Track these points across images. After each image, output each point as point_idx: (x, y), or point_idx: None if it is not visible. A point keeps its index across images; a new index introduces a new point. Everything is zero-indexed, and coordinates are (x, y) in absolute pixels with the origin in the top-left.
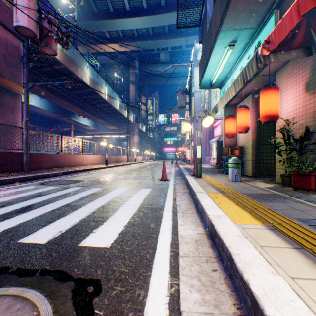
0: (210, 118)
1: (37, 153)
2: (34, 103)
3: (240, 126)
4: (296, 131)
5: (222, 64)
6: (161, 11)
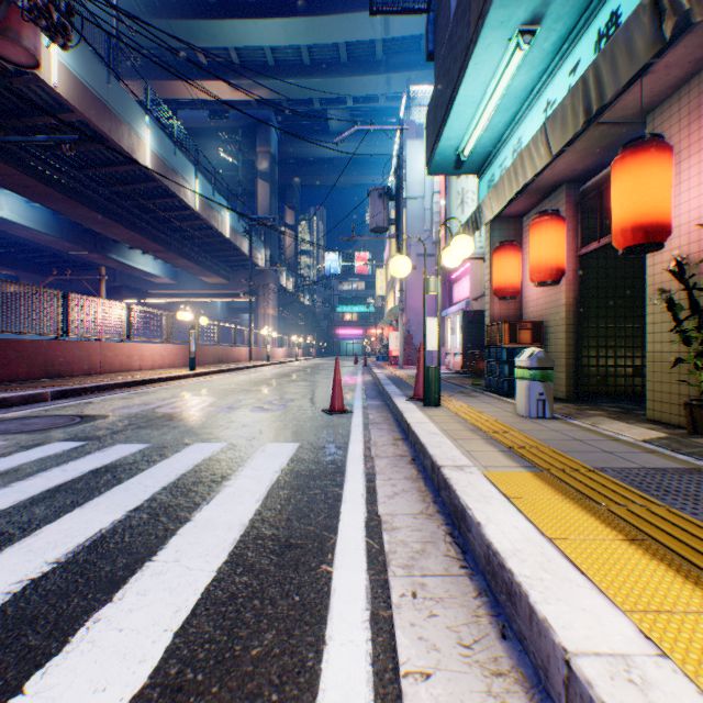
0: (464, 241)
1: None
2: (9, 214)
3: (540, 266)
4: None
5: (495, 95)
6: (331, 8)
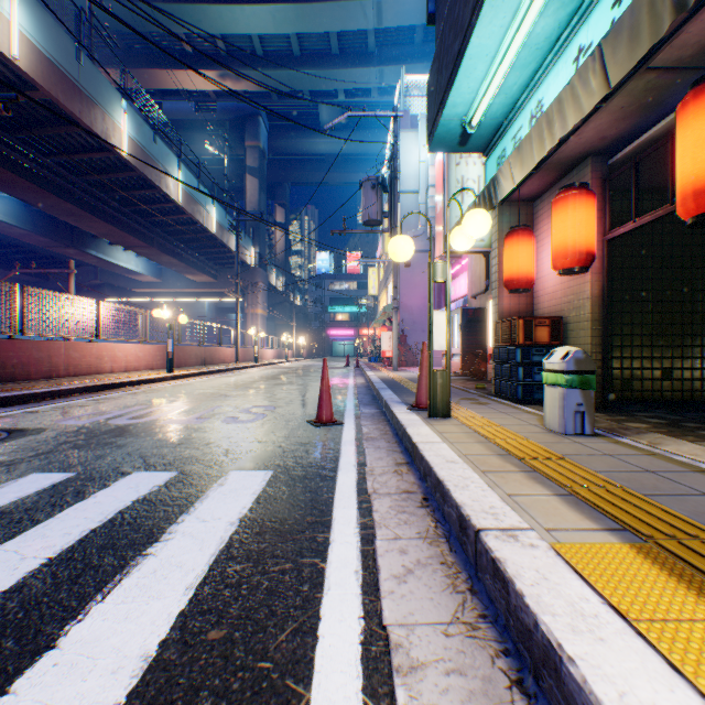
0: (480, 215)
1: None
2: None
3: (567, 250)
4: None
5: (514, 43)
6: None
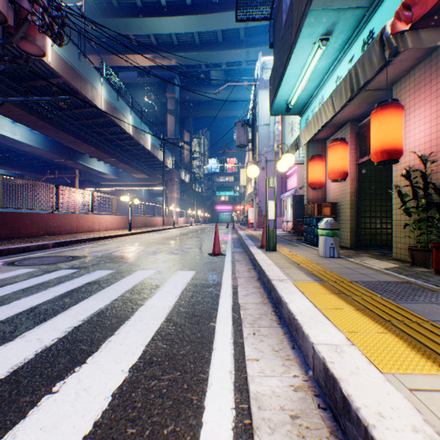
0: (289, 157)
1: (13, 213)
2: (20, 138)
3: (334, 171)
4: (431, 176)
5: (307, 73)
6: (212, 9)
